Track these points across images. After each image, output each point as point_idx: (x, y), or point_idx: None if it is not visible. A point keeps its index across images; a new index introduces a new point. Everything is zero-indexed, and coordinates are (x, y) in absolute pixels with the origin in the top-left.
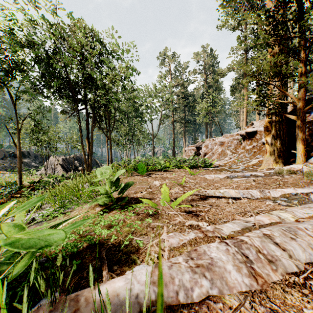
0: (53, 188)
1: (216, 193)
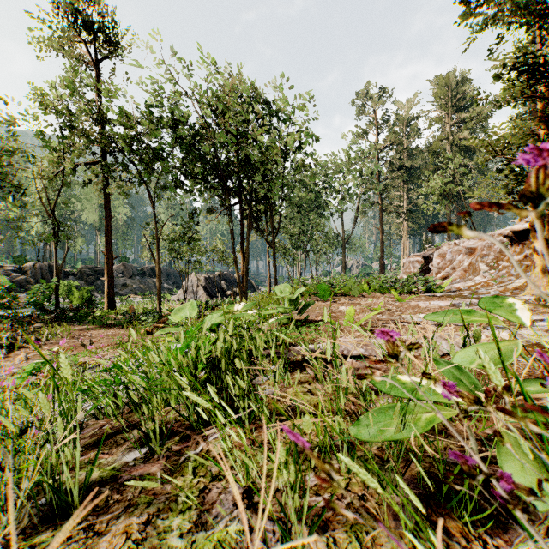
0: (198, 319)
1: (415, 318)
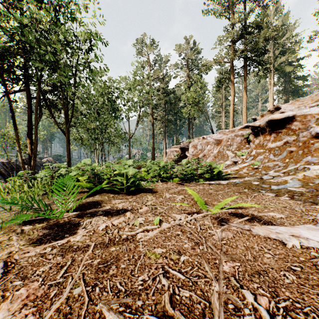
0: None
1: None
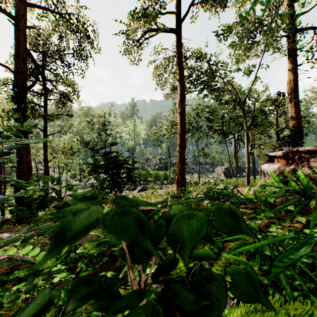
0: None
1: None
